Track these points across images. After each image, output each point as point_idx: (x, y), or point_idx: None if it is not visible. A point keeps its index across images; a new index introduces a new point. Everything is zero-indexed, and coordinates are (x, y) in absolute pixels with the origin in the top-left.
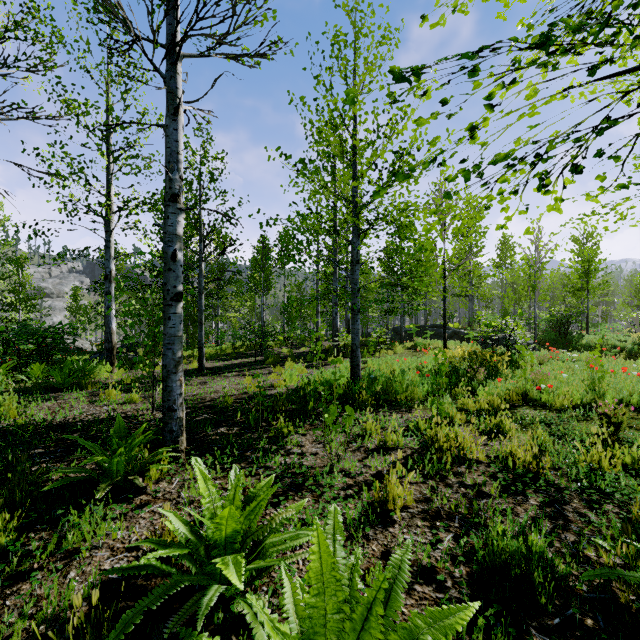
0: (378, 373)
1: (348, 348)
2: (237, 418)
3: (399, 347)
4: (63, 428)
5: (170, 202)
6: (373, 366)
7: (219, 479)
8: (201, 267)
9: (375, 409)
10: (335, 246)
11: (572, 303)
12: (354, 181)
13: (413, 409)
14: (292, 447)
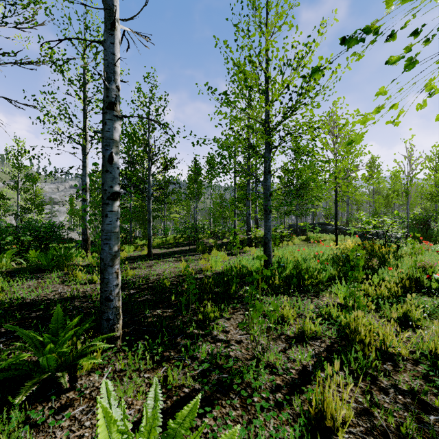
0: (285, 261)
1: (257, 240)
2: (172, 300)
3: (296, 239)
4: (31, 306)
5: (107, 109)
6: (279, 254)
7: (148, 372)
8: (149, 179)
9: (287, 293)
10: (248, 164)
11: (426, 206)
12: (267, 105)
13: (320, 294)
14: (218, 333)
